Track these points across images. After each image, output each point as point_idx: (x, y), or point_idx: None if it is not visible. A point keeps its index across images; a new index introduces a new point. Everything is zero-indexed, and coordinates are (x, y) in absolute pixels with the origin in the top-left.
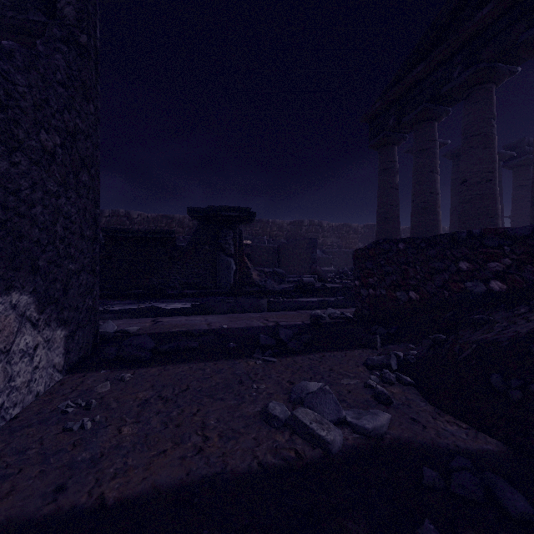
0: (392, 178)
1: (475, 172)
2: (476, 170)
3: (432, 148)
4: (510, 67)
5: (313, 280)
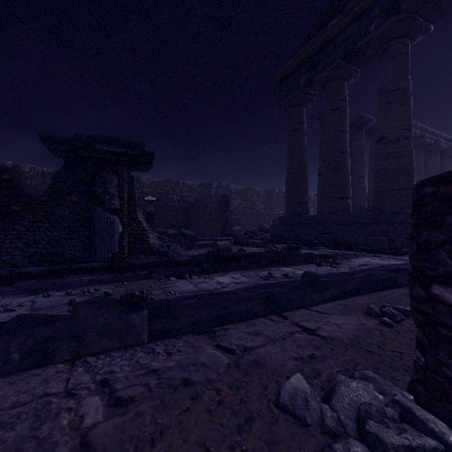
0: (301, 138)
1: (393, 128)
2: (395, 127)
3: (343, 108)
4: (426, 22)
5: (229, 244)
